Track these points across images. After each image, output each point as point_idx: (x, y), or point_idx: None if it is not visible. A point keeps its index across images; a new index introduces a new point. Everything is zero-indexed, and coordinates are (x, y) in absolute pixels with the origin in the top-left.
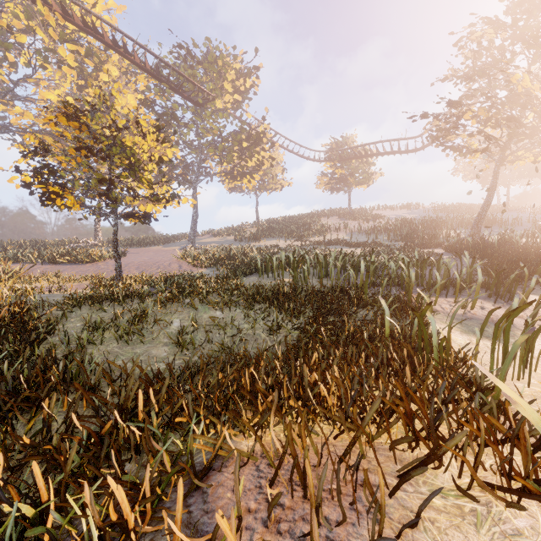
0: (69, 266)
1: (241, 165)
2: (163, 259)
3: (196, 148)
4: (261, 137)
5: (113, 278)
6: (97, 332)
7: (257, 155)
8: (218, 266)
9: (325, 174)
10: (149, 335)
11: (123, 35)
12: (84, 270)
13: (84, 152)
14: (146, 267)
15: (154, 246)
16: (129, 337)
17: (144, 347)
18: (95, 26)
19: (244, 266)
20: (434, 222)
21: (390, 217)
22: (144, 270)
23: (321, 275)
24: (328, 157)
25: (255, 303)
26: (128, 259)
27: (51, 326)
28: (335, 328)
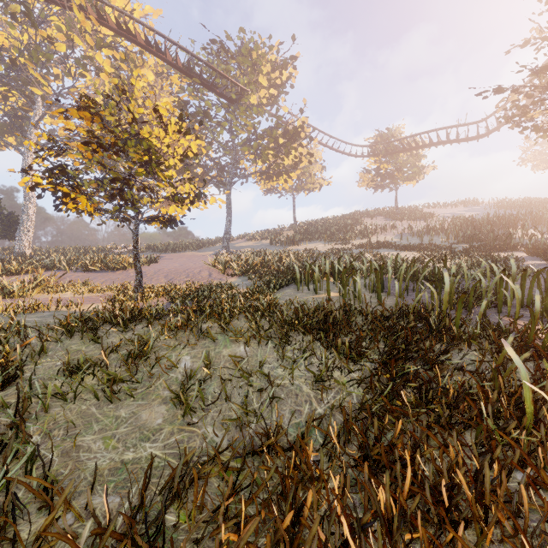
0: (100, 274)
1: (277, 163)
2: (194, 266)
3: (231, 149)
4: (299, 132)
5: (133, 290)
6: (75, 378)
7: (294, 151)
8: (250, 275)
9: (369, 170)
10: (145, 382)
11: (155, 32)
12: (113, 278)
13: (95, 147)
14: (175, 275)
15: (189, 251)
16: (118, 386)
17: (133, 406)
18: (128, 27)
19: (280, 275)
20: (504, 220)
21: (445, 216)
22: (172, 278)
23: (380, 290)
24: (372, 152)
25: (293, 332)
26: (159, 265)
27: (16, 369)
28: (420, 386)
